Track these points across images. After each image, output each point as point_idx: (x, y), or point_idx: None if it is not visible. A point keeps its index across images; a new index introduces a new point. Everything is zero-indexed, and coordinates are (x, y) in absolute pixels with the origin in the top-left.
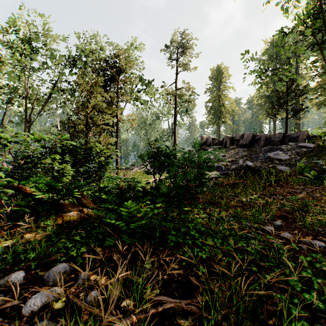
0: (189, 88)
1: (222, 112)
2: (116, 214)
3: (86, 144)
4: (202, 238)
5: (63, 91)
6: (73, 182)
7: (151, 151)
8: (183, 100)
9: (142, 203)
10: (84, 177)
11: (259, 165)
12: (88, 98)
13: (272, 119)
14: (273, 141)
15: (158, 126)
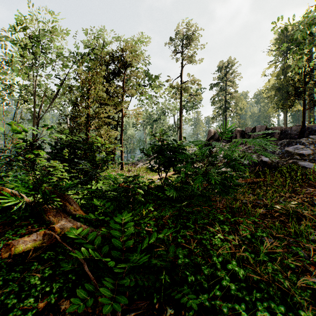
0: (195, 81)
1: (229, 106)
2: (106, 229)
3: (87, 139)
4: (243, 292)
5: (70, 87)
6: (57, 183)
7: (155, 144)
8: (189, 93)
9: (144, 209)
10: (83, 174)
11: (276, 160)
12: (88, 89)
13: (283, 113)
14: (289, 134)
15: (163, 121)
